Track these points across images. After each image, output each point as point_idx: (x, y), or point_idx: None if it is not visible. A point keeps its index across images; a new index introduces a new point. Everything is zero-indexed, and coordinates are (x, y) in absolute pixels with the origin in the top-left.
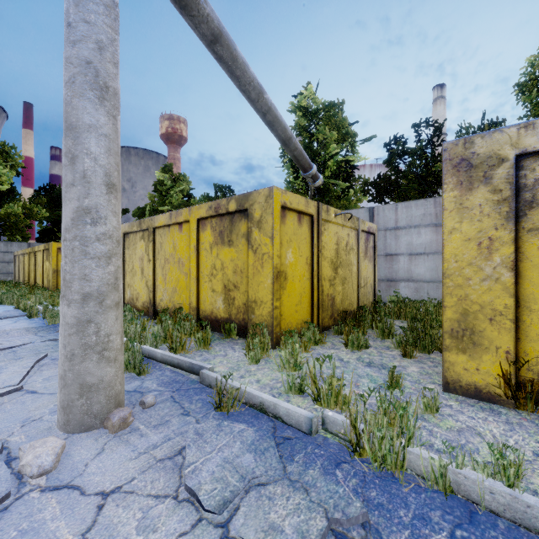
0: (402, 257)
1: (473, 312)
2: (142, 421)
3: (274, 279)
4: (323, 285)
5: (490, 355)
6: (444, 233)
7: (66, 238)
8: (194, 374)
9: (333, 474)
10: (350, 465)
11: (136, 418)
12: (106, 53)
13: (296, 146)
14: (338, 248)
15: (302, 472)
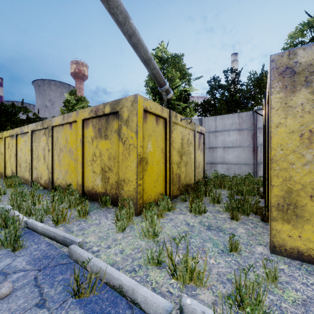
0: (219, 149)
1: (296, 190)
2: None
3: (138, 163)
4: (173, 167)
5: (311, 225)
6: (271, 127)
7: None
8: (67, 246)
9: None
10: None
11: None
12: None
13: (155, 66)
14: (183, 142)
15: None
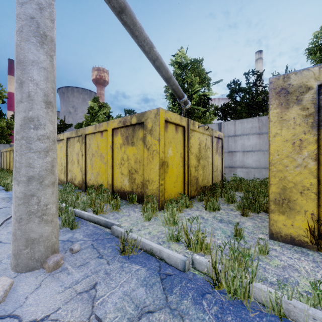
0: (239, 153)
1: (289, 188)
2: (70, 263)
3: (160, 166)
4: (191, 170)
5: (301, 216)
6: (270, 136)
7: (16, 138)
8: (108, 228)
9: (201, 304)
10: (212, 295)
11: (66, 260)
12: (45, 12)
13: (174, 82)
14: (200, 147)
15: (179, 301)
